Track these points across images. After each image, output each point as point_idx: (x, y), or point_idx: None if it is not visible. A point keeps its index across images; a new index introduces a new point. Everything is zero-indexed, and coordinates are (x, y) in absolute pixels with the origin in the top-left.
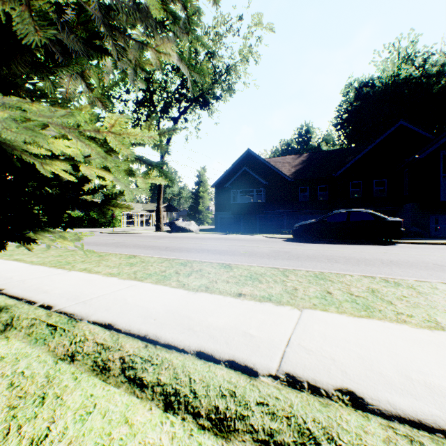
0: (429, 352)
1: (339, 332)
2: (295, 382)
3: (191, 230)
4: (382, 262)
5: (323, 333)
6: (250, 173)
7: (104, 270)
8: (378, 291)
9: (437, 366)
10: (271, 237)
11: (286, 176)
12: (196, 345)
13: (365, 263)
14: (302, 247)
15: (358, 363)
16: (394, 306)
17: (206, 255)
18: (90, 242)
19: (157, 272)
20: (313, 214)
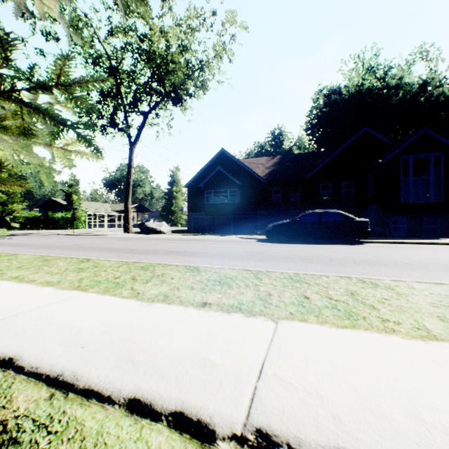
0: (433, 374)
1: (322, 351)
2: (270, 448)
3: (163, 231)
4: (354, 261)
5: (304, 354)
6: (224, 173)
7: (42, 277)
8: (357, 294)
9: (448, 395)
10: (245, 237)
11: (260, 177)
12: (131, 387)
13: (338, 262)
14: (276, 248)
15: (353, 400)
16: (378, 312)
17: (174, 257)
18: (42, 244)
19: (110, 278)
20: (286, 215)
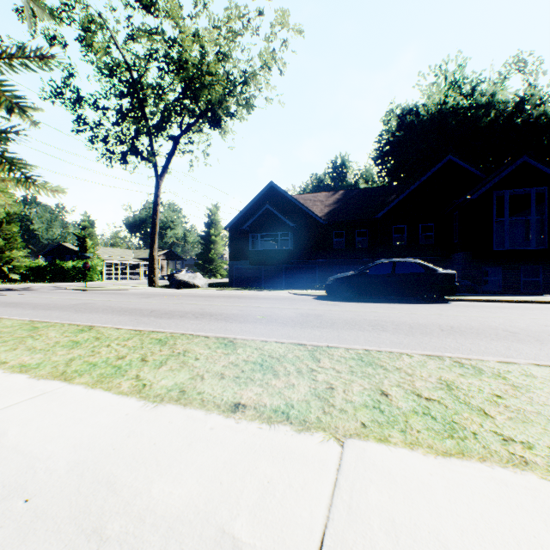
0: None
1: (420, 511)
2: None
3: (197, 285)
4: (441, 329)
5: (390, 517)
6: (274, 212)
7: (18, 357)
8: (456, 387)
9: None
10: (299, 294)
11: (318, 217)
12: None
13: (421, 330)
14: (338, 308)
15: None
16: (494, 422)
17: (206, 322)
18: (41, 303)
19: (111, 358)
20: (351, 264)
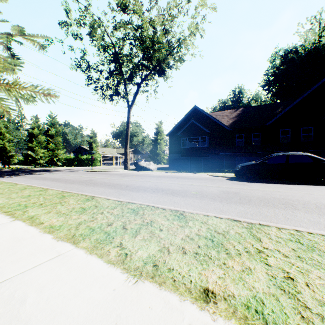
0: None
1: None
2: None
3: (151, 169)
4: None
5: None
6: (196, 124)
7: (50, 219)
8: None
9: None
10: (215, 175)
11: (225, 126)
12: None
13: None
14: (248, 187)
15: None
16: None
17: (160, 196)
18: (69, 179)
19: (103, 225)
20: (248, 156)
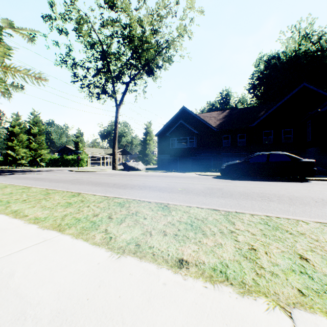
0: None
1: None
2: None
3: (139, 169)
4: (315, 200)
5: None
6: (185, 124)
7: (34, 212)
8: None
9: None
10: (202, 174)
11: (213, 127)
12: None
13: (299, 201)
14: (231, 184)
15: None
16: None
17: (147, 192)
18: (54, 179)
19: (89, 216)
20: (234, 156)
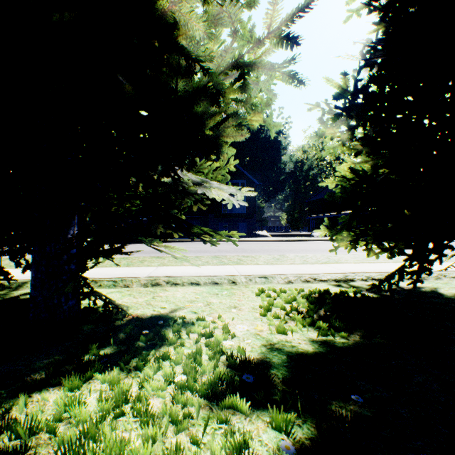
0: None
1: None
2: None
3: None
4: None
5: None
6: None
7: None
8: None
9: None
10: None
11: None
12: None
13: None
14: None
15: None
16: None
17: None
18: None
19: None
20: None
